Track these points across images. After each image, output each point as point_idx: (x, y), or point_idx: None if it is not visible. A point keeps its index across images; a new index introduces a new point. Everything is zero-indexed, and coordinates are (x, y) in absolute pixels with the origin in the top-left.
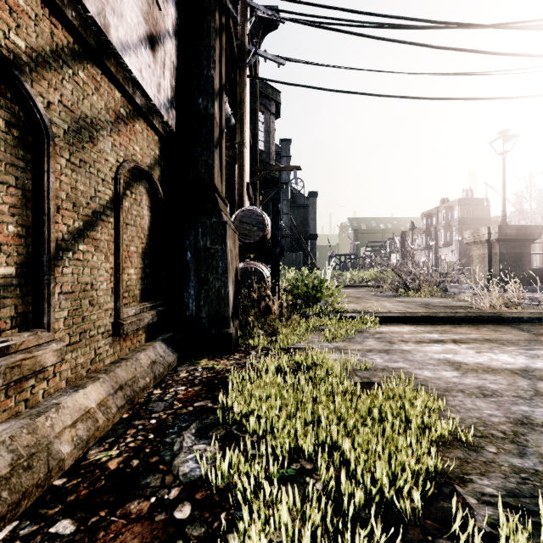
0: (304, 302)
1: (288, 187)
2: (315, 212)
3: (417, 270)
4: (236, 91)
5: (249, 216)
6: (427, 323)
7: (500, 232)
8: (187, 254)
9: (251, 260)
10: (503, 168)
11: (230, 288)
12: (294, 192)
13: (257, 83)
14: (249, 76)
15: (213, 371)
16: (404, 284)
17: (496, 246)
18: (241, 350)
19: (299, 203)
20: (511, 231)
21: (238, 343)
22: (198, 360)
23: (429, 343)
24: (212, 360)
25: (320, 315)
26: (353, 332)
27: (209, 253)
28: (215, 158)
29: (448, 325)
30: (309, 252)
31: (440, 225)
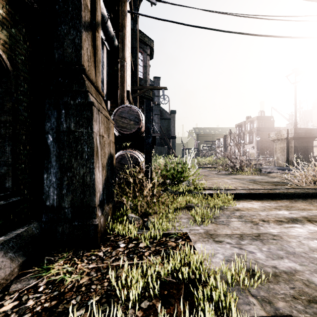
0: (171, 182)
1: (158, 106)
2: (174, 122)
3: (242, 157)
4: (119, 21)
5: (126, 112)
6: (267, 198)
7: (295, 133)
8: (47, 137)
9: (129, 149)
10: (295, 92)
11: (97, 174)
12: (162, 110)
13: (137, 29)
14: (129, 11)
15: (57, 291)
16: (233, 166)
17: (292, 142)
18: (109, 241)
19: (165, 117)
20: (301, 132)
21: (108, 231)
22: (51, 262)
23: (289, 223)
24: (69, 262)
25: (184, 192)
26: (218, 212)
27: (73, 136)
28: (84, 39)
29: (285, 200)
30: (171, 146)
31: (246, 131)
